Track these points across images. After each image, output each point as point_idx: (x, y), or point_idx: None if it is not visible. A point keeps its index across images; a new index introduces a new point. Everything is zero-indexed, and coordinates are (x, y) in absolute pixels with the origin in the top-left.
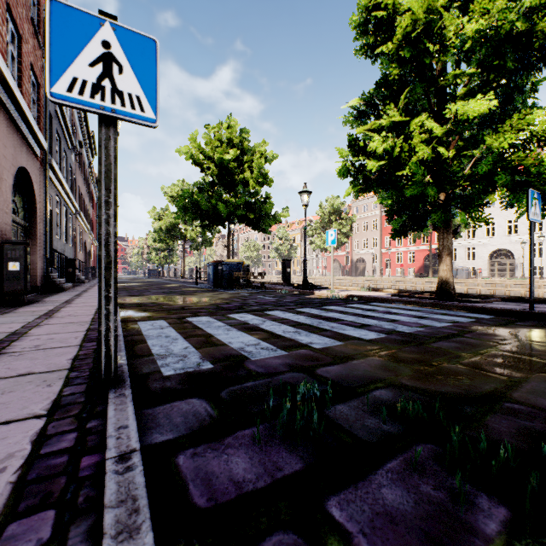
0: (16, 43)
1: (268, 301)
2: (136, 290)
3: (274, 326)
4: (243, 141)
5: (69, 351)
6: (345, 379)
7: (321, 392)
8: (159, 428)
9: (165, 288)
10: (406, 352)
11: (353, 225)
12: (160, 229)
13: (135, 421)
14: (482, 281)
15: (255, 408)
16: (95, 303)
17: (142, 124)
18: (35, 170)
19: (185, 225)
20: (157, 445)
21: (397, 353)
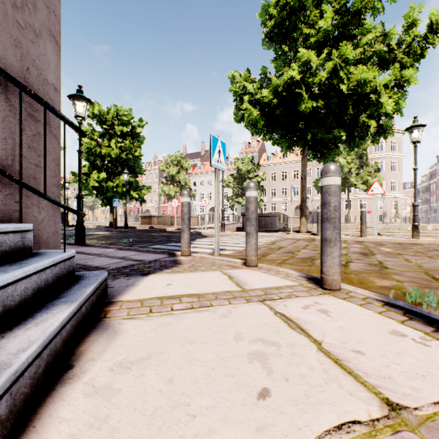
0: None
1: None
2: None
3: None
4: None
5: None
6: None
7: None
8: None
9: None
10: None
11: None
12: None
13: None
14: None
15: None
16: None
17: None
18: None
19: None
20: None
21: None
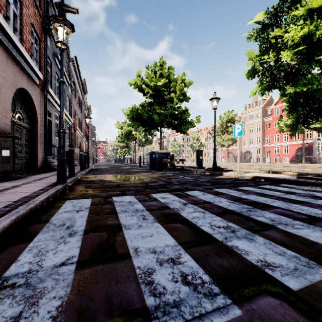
0: (18, 6)
1: (187, 180)
2: (100, 170)
3: (196, 213)
4: (170, 74)
5: None
6: None
7: None
8: None
9: (119, 169)
10: None
11: None
12: (122, 134)
13: None
14: None
15: None
16: (56, 180)
17: None
18: (35, 93)
19: (135, 131)
20: None
21: None
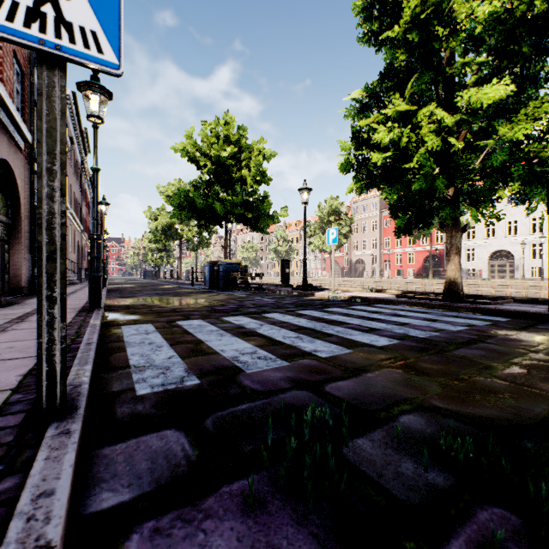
0: None
1: (266, 303)
2: (128, 291)
3: (273, 330)
4: (241, 138)
5: (25, 363)
6: (361, 399)
7: (333, 418)
8: (112, 481)
9: (159, 290)
10: (427, 362)
11: (352, 226)
12: (156, 229)
13: (67, 482)
14: (483, 283)
15: (249, 444)
16: (79, 305)
17: (101, 71)
18: (18, 163)
19: (181, 225)
20: (103, 514)
21: (416, 363)
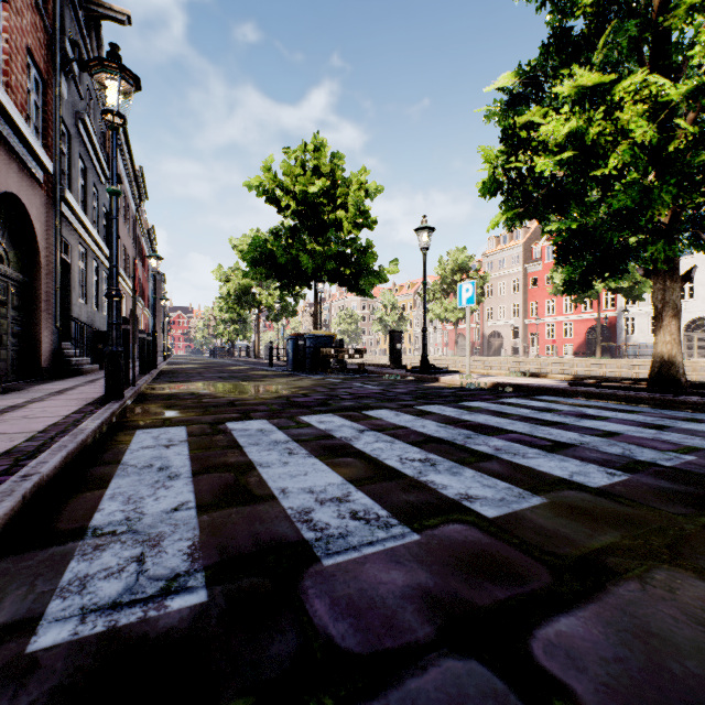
0: None
1: (369, 392)
2: (184, 374)
3: (380, 444)
4: (335, 169)
5: None
6: None
7: None
8: None
9: (225, 372)
10: None
11: (485, 287)
12: (228, 294)
13: None
14: None
15: None
16: (97, 393)
17: None
18: (36, 202)
19: (260, 288)
20: None
21: None
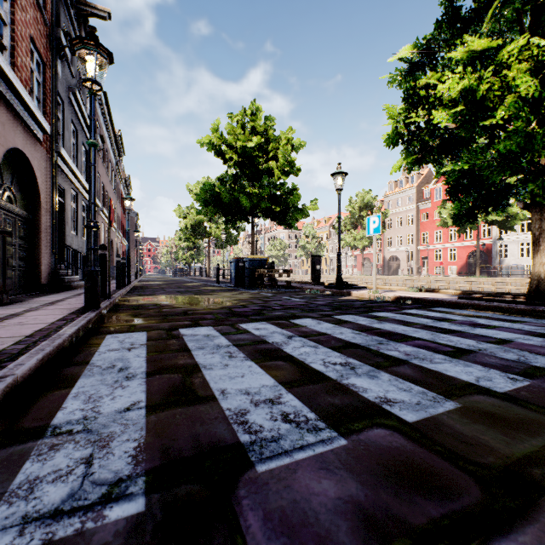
0: (9, 8)
1: (295, 304)
2: (151, 289)
3: (306, 348)
4: (268, 129)
5: None
6: None
7: None
8: None
9: (182, 287)
10: None
11: (385, 221)
12: (186, 227)
13: None
14: None
15: None
16: (81, 304)
17: None
18: (37, 156)
19: (210, 223)
20: None
21: None
